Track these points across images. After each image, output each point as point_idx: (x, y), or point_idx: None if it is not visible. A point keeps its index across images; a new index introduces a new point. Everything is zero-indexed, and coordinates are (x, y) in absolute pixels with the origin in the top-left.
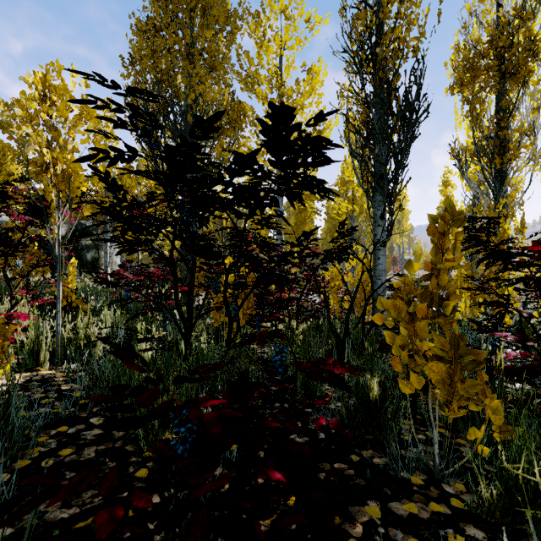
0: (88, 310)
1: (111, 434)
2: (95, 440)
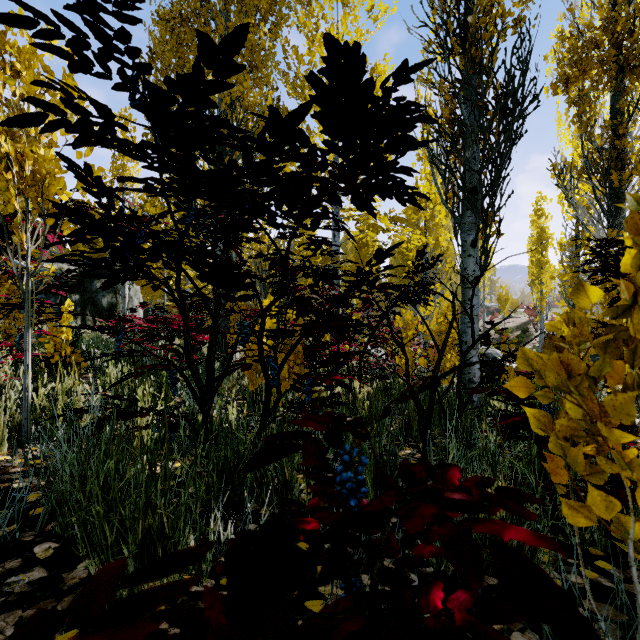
0: (73, 368)
1: (59, 579)
2: (25, 595)
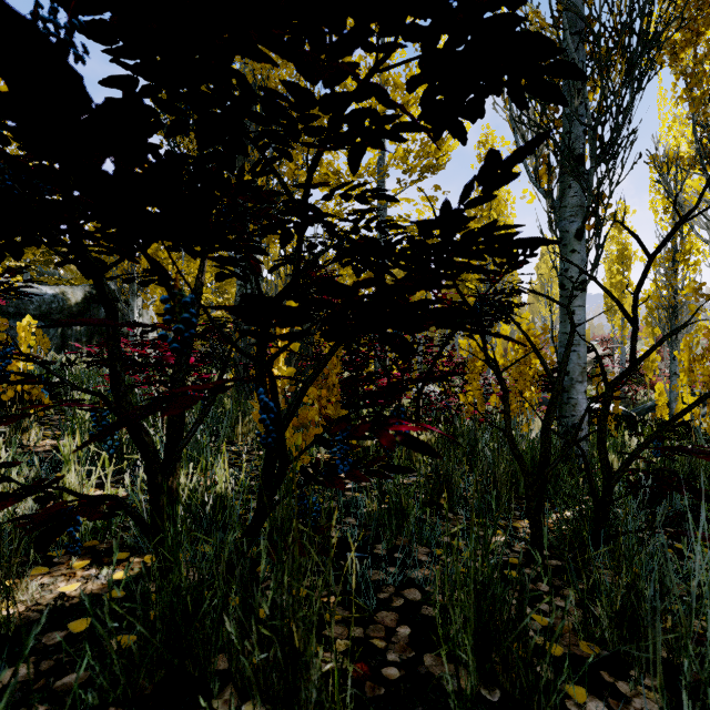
0: None
1: None
2: None
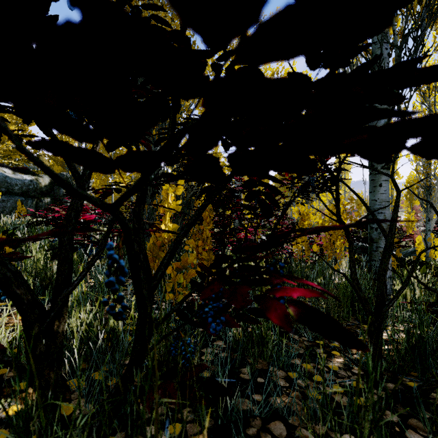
0: None
1: None
2: None
